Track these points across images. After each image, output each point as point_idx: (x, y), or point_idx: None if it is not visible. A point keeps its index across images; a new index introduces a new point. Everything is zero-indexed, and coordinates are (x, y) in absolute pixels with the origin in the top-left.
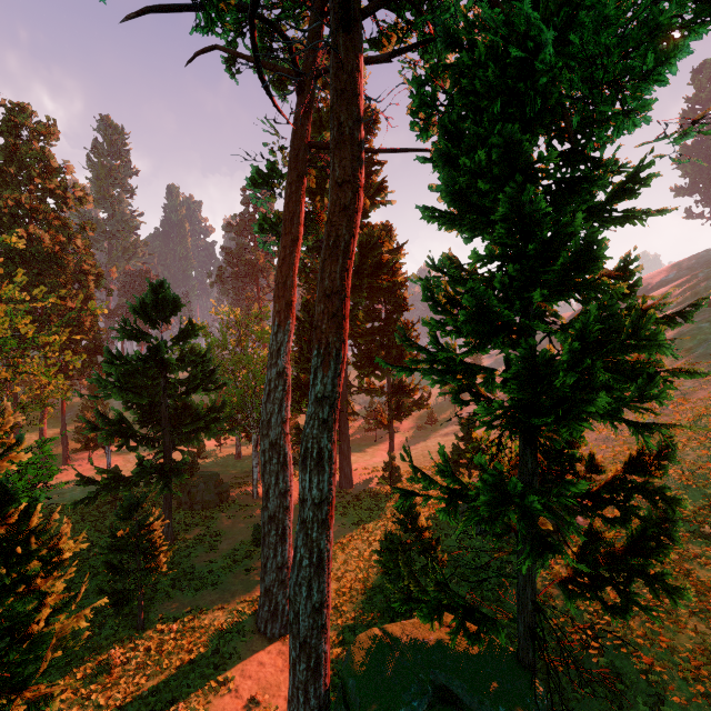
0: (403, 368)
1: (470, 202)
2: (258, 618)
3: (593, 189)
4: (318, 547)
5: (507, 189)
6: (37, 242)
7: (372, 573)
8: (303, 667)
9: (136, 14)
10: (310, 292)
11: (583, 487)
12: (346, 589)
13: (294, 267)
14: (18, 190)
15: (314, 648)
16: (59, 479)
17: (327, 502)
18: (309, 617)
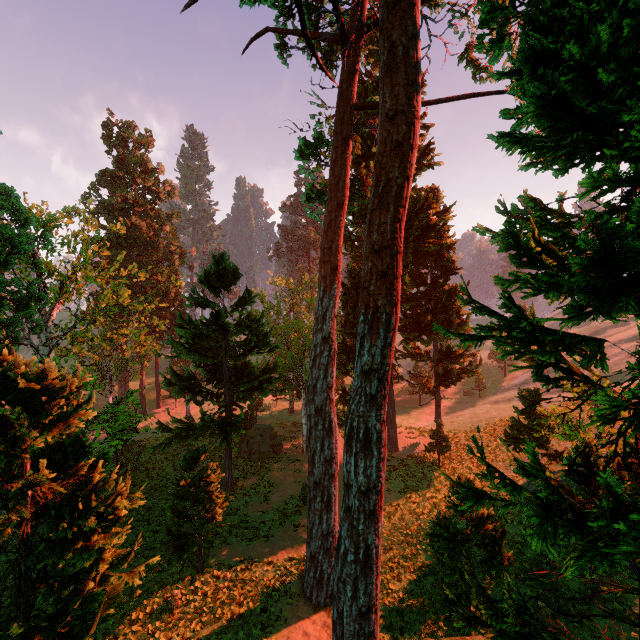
0: (469, 336)
1: (572, 114)
2: (304, 581)
3: None
4: (364, 541)
5: None
6: (137, 230)
7: (421, 550)
8: None
9: (192, 1)
10: (355, 260)
11: None
12: (392, 563)
13: (340, 231)
14: (125, 190)
15: None
16: (153, 420)
17: (375, 491)
18: (354, 621)
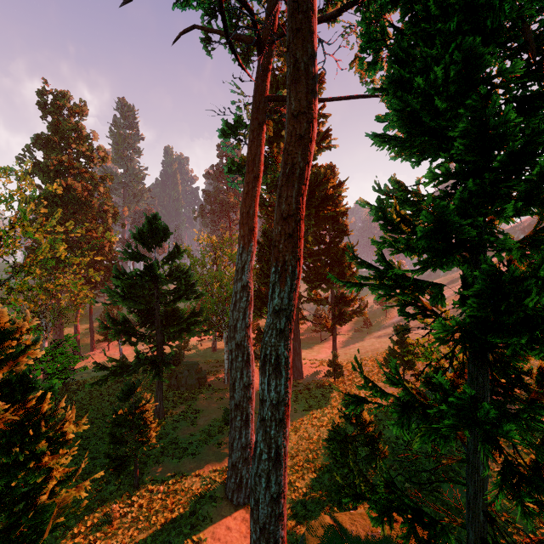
0: (353, 283)
1: (421, 125)
2: (226, 487)
3: None
4: (275, 443)
5: (468, 102)
6: (72, 190)
7: (320, 454)
8: None
9: None
10: (269, 222)
11: None
12: (298, 467)
13: (256, 199)
14: (60, 153)
15: (272, 533)
16: (87, 362)
17: (283, 403)
18: (267, 505)
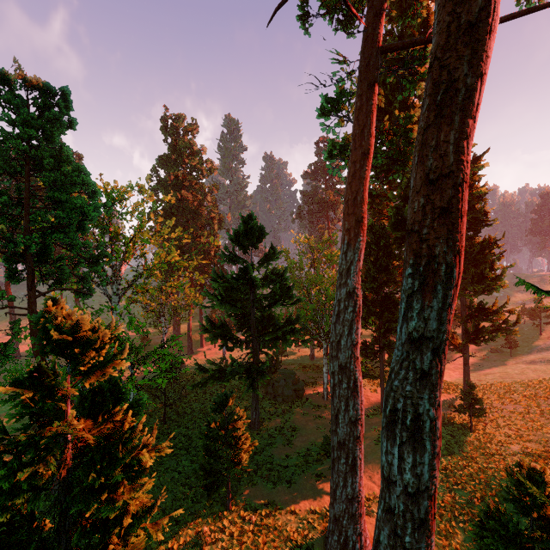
0: None
1: None
2: (327, 542)
3: None
4: None
5: None
6: (185, 201)
7: (457, 528)
8: None
9: None
10: (375, 216)
11: None
12: None
13: (365, 181)
14: (177, 169)
15: None
16: (197, 357)
17: (426, 495)
18: None
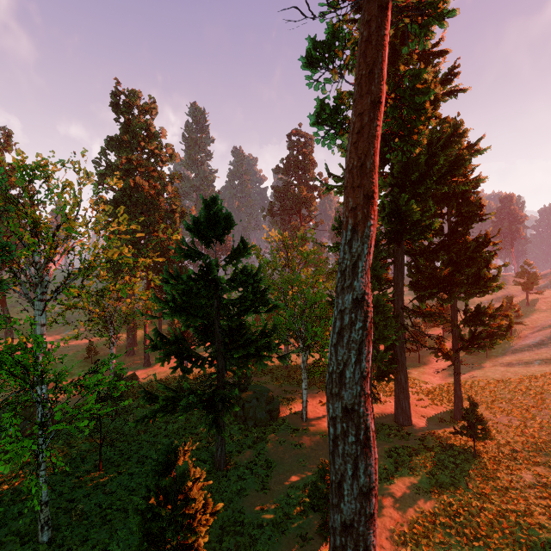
0: None
1: None
2: None
3: None
4: None
5: None
6: (140, 189)
7: None
8: None
9: None
10: None
11: None
12: None
13: (376, 141)
14: (131, 153)
15: None
16: (155, 370)
17: None
18: None
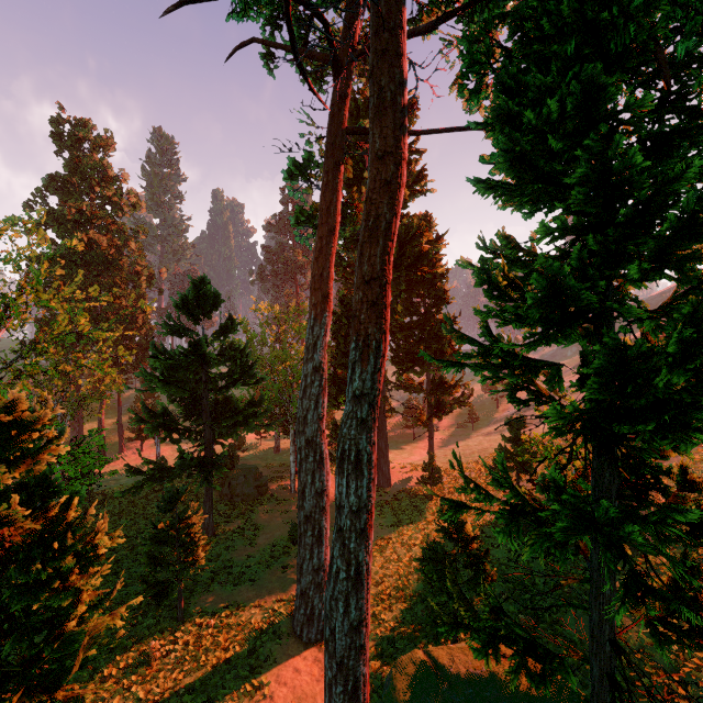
0: (451, 362)
1: (534, 168)
2: (294, 620)
3: (702, 137)
4: (356, 559)
5: (587, 142)
6: (96, 246)
7: (412, 580)
8: (340, 689)
9: (174, 8)
10: (347, 287)
11: (696, 515)
12: (384, 595)
13: (331, 258)
14: (80, 199)
15: (352, 670)
16: (115, 466)
17: (365, 510)
18: (346, 635)
